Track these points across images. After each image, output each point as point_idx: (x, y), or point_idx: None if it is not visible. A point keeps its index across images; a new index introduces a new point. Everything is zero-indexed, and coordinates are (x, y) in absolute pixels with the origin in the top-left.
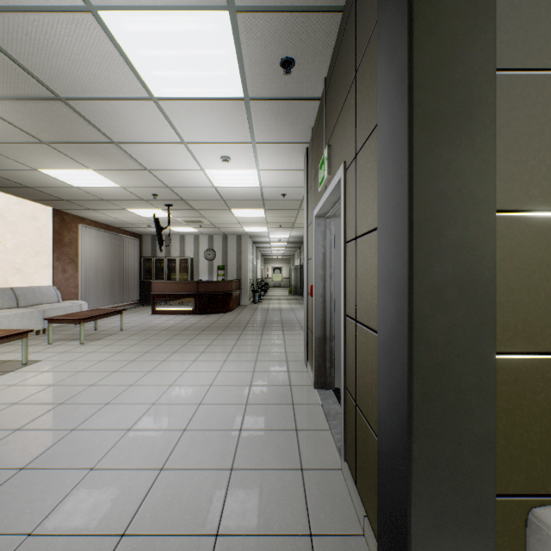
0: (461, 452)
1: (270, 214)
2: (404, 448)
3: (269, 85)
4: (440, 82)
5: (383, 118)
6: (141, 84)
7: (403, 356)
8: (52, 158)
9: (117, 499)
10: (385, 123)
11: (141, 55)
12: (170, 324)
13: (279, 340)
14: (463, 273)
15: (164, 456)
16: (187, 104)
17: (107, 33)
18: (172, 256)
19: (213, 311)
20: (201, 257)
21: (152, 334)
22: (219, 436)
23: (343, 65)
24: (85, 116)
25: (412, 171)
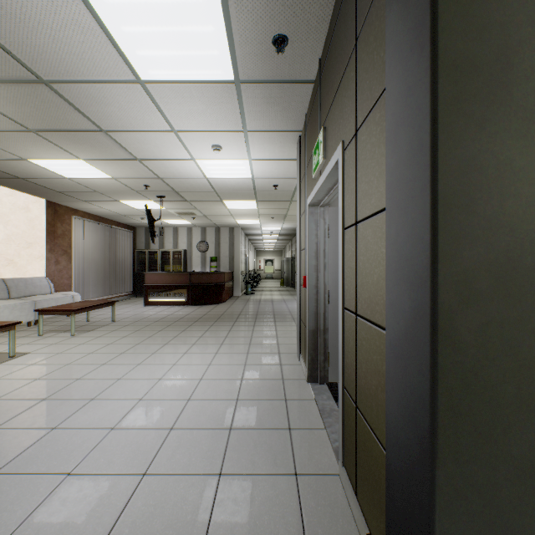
0: (497, 479)
1: (262, 206)
2: (424, 473)
3: (260, 66)
4: (470, 22)
5: (394, 78)
6: (127, 66)
7: (423, 360)
8: (40, 147)
9: (93, 511)
10: (396, 83)
11: (125, 32)
12: (163, 315)
13: (271, 332)
14: (499, 258)
15: (147, 459)
16: (175, 88)
17: (87, 6)
18: (166, 248)
19: (205, 302)
20: (194, 249)
21: (144, 325)
22: (207, 435)
23: (341, 37)
24: (71, 101)
25: (436, 133)
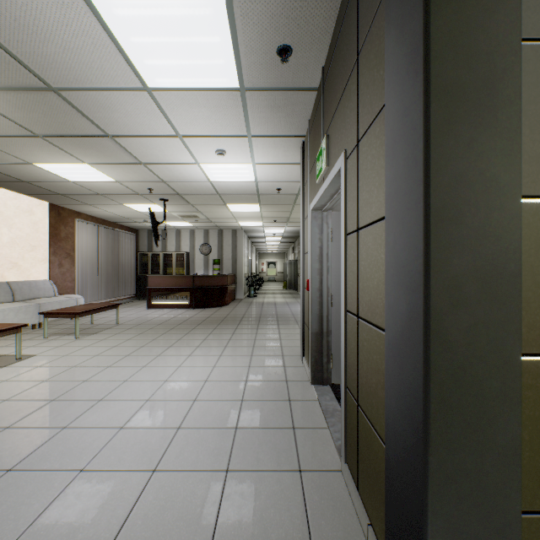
0: (484, 465)
1: (265, 209)
2: (418, 460)
3: (265, 75)
4: (460, 52)
5: (392, 97)
6: (135, 74)
7: (417, 358)
8: (46, 152)
9: (107, 504)
10: (394, 103)
11: (134, 42)
12: (166, 318)
13: (274, 334)
14: (485, 265)
15: (157, 457)
16: (181, 95)
17: (98, 18)
18: (168, 250)
19: (208, 305)
20: (196, 252)
21: (148, 328)
22: (214, 434)
23: (343, 50)
24: (78, 108)
25: (429, 152)
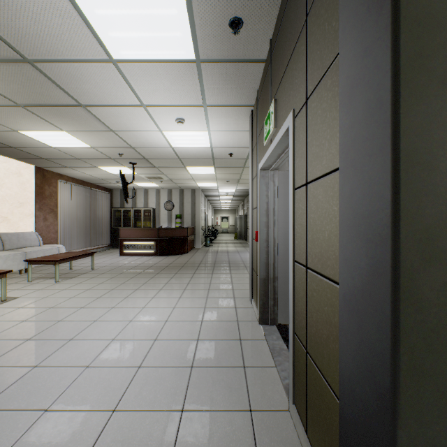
0: None
1: (219, 171)
2: (384, 431)
3: (218, 47)
4: None
5: (348, 42)
6: (101, 46)
7: (382, 318)
8: (28, 120)
9: (66, 446)
10: (351, 47)
11: (98, 15)
12: (135, 264)
13: (227, 278)
14: None
15: (117, 396)
16: (144, 67)
17: None
18: (138, 207)
19: (171, 253)
20: (161, 208)
21: (119, 273)
22: (171, 373)
23: (291, 16)
24: (53, 79)
25: (398, 89)
